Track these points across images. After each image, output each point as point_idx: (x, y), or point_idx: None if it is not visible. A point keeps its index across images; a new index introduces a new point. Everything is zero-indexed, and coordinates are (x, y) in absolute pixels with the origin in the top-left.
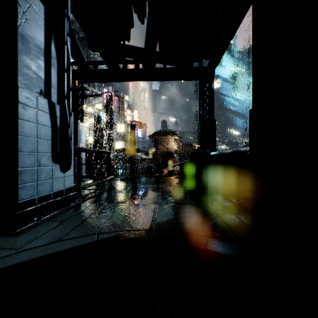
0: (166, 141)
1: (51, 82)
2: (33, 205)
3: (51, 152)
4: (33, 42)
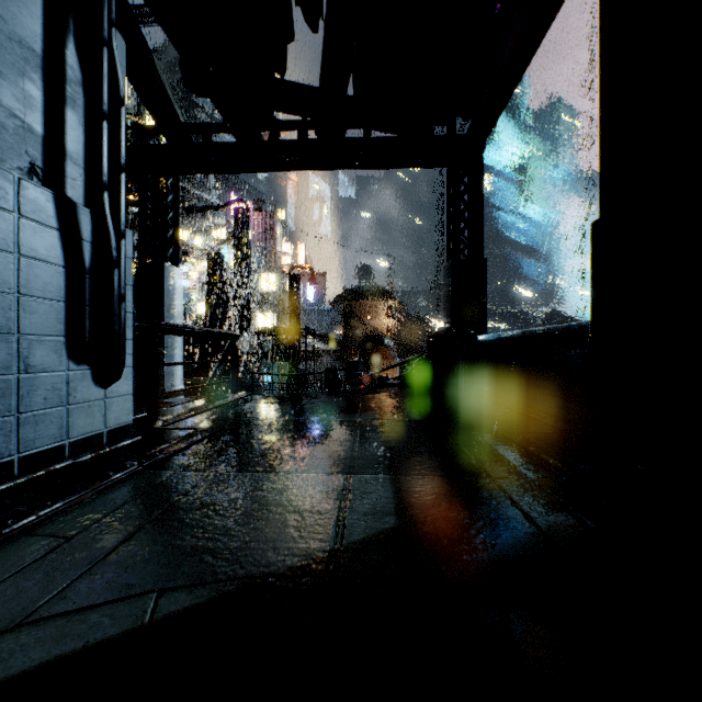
0: (369, 312)
1: (65, 147)
2: (1, 482)
3: (64, 333)
4: (6, 28)
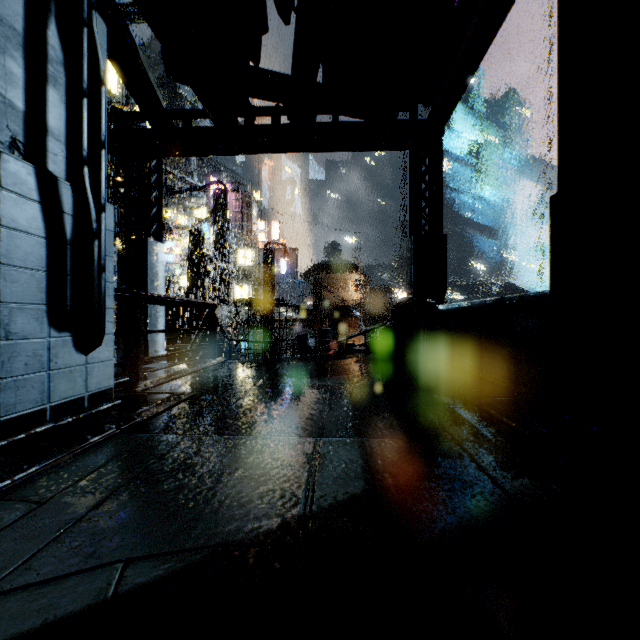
0: (337, 285)
1: (47, 123)
2: None
3: (45, 301)
4: None
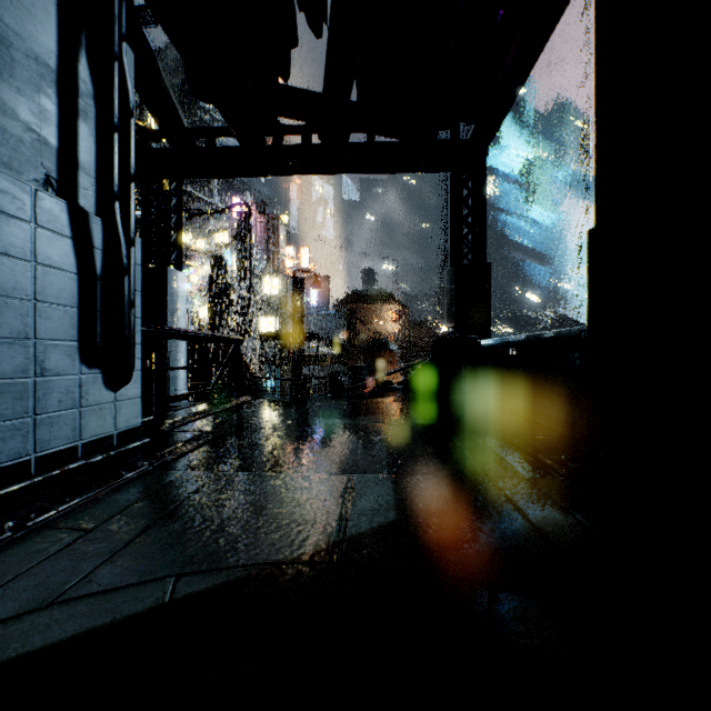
0: (373, 316)
1: (78, 158)
2: (20, 481)
3: (77, 338)
4: (23, 46)
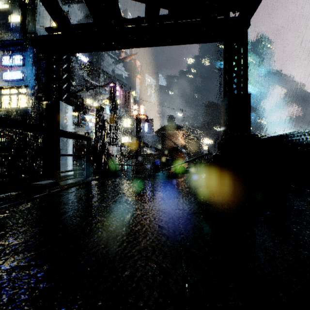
0: (173, 136)
1: None
2: None
3: None
4: None
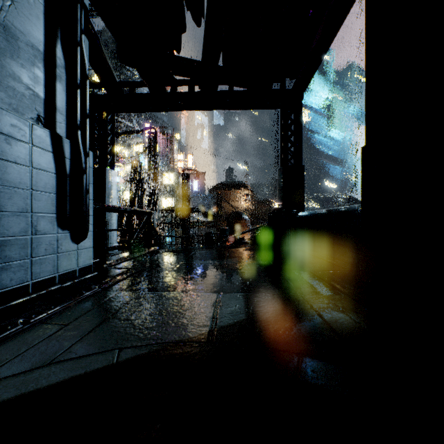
0: (232, 197)
1: (56, 104)
2: (23, 296)
3: (55, 212)
4: (25, 39)
